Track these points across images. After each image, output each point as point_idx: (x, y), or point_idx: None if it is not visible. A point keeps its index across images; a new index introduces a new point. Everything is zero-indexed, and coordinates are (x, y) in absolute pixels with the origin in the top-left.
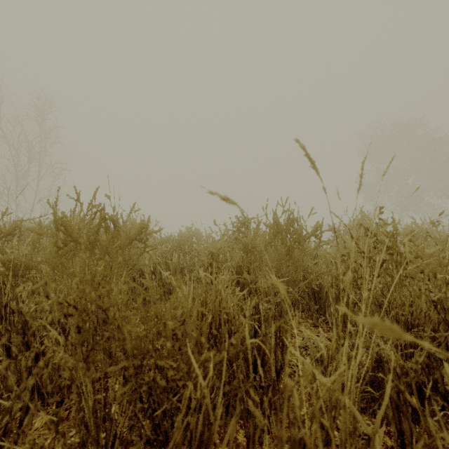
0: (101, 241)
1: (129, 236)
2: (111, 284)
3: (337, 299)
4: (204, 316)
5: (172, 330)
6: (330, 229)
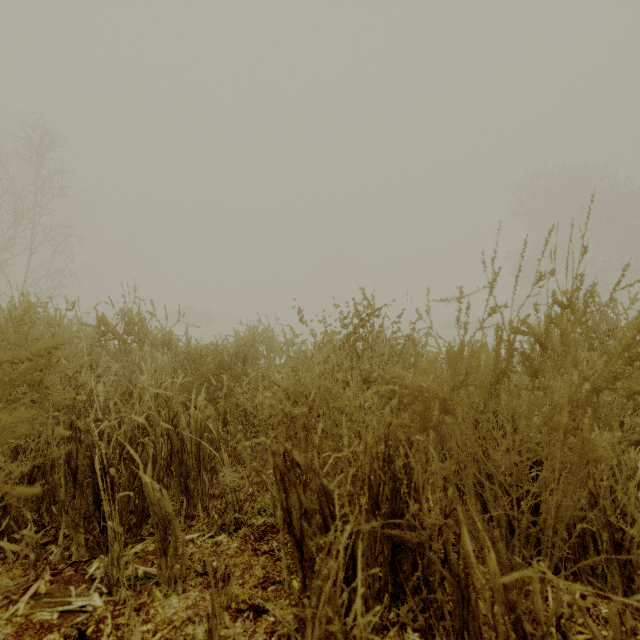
0: None
1: None
2: None
3: None
4: None
5: None
6: None
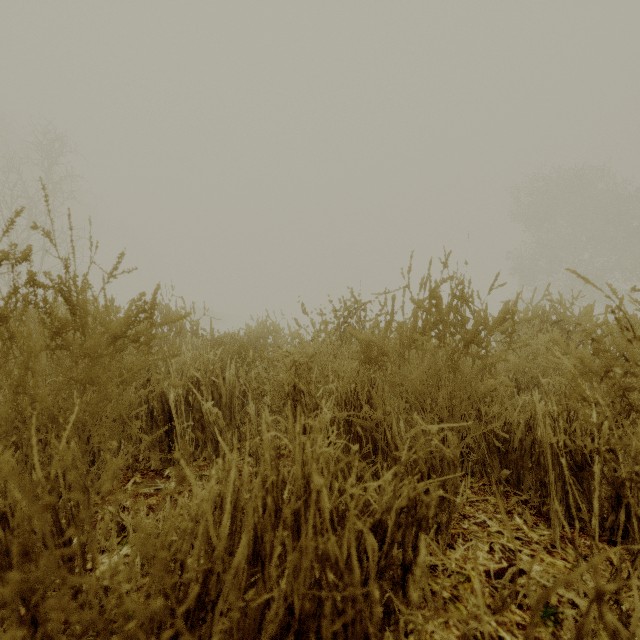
0: (19, 339)
1: (108, 329)
2: (60, 439)
3: (554, 460)
4: (267, 569)
5: (171, 608)
6: (532, 318)
